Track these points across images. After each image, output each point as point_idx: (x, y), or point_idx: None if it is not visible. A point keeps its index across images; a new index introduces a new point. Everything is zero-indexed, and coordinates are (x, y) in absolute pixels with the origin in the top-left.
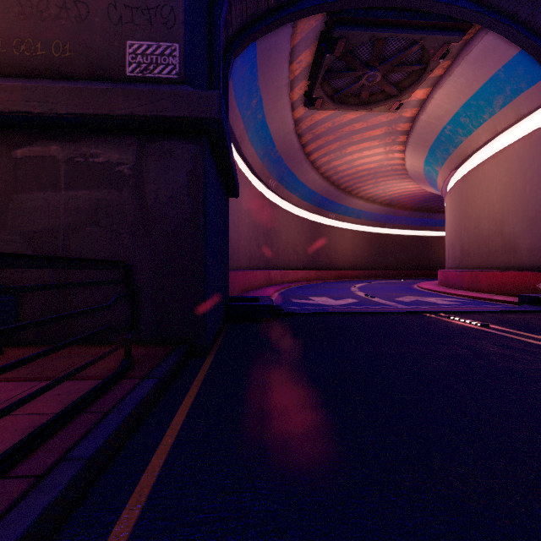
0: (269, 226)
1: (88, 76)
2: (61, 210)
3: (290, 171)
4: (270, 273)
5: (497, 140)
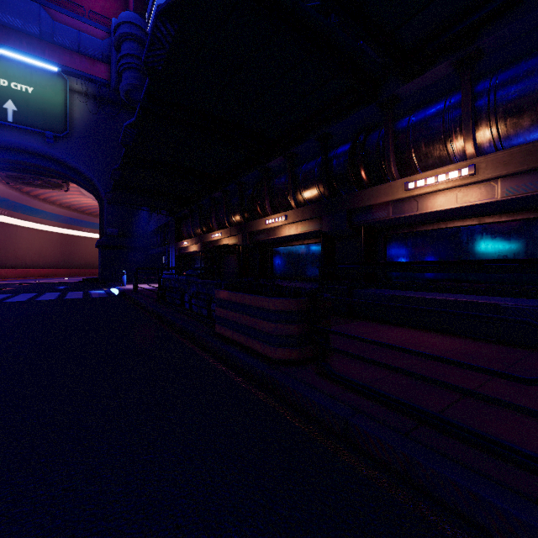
0: (2, 240)
1: None
2: None
3: (22, 204)
4: None
5: None
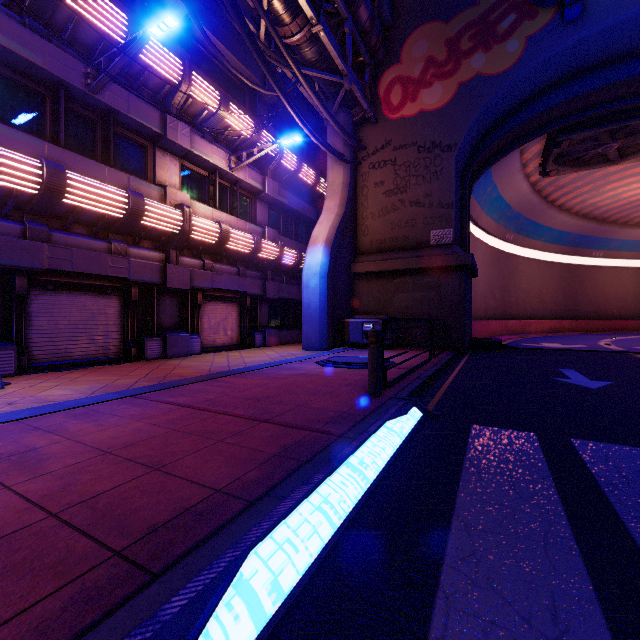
0: (506, 278)
1: (416, 247)
2: (410, 300)
3: (530, 220)
4: (506, 323)
5: None
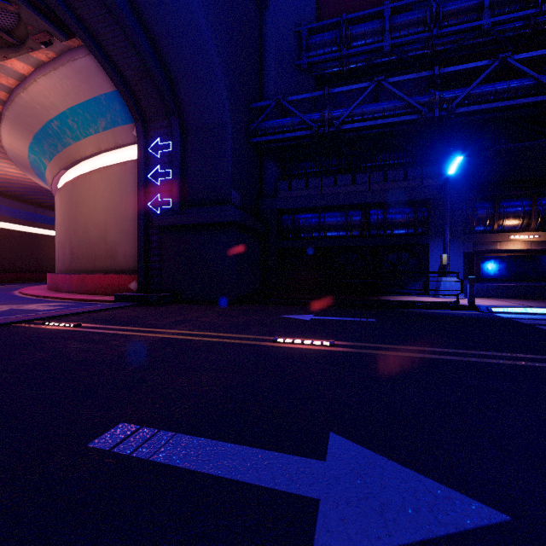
0: None
1: None
2: None
3: None
4: None
5: (102, 157)
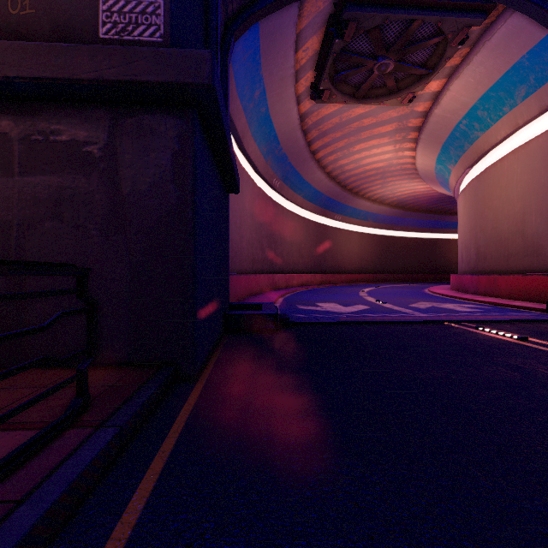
0: (273, 228)
1: (52, 38)
2: (14, 201)
3: (295, 170)
4: (274, 277)
5: (517, 135)
